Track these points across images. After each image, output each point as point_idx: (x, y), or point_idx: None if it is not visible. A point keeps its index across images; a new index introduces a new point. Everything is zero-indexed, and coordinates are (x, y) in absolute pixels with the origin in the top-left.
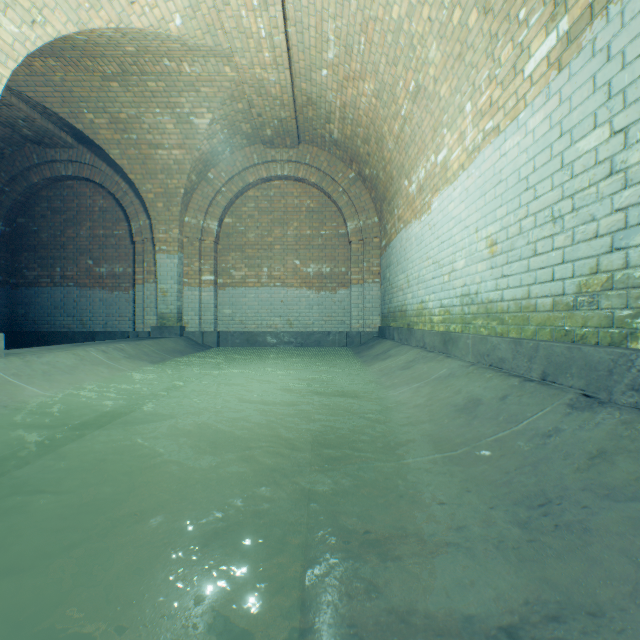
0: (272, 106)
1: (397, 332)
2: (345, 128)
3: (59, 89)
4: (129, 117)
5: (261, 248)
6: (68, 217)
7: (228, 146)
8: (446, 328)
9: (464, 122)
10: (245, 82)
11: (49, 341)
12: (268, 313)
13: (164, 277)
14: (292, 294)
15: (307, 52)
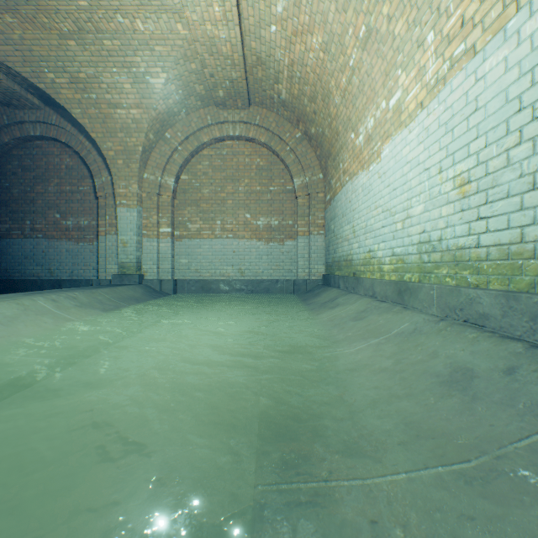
0: (223, 66)
1: (343, 280)
2: (293, 87)
3: (19, 48)
4: (88, 77)
5: (215, 203)
6: (37, 174)
7: (183, 107)
8: (399, 277)
9: (424, 55)
10: (197, 40)
11: (19, 288)
12: (221, 262)
13: (124, 229)
14: (243, 245)
15: (256, 6)
